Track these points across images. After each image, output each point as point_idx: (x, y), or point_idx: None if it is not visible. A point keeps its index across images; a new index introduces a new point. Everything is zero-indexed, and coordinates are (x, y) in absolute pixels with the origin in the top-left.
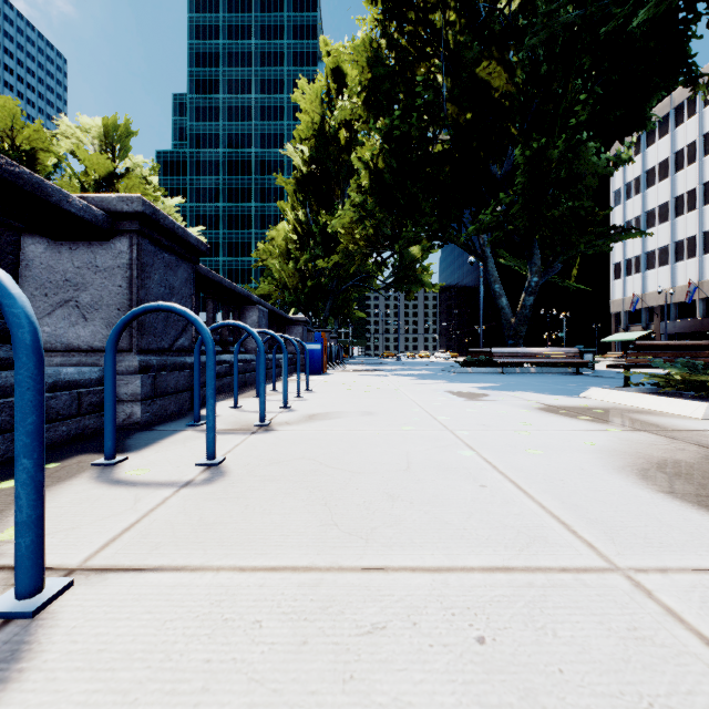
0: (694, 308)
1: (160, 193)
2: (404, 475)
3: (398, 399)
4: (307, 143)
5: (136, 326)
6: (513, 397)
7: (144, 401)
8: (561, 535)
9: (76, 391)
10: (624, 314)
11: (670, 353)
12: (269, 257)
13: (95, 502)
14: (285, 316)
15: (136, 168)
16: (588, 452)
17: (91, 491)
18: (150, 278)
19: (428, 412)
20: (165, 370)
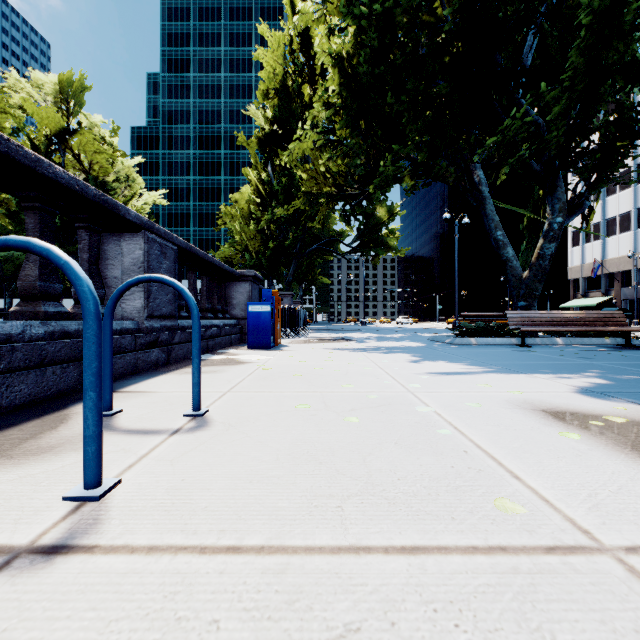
0: None
1: (118, 154)
2: None
3: (515, 523)
4: (270, 102)
5: None
6: None
7: None
8: None
9: None
10: (582, 280)
11: None
12: (232, 221)
13: None
14: (220, 265)
15: (94, 128)
16: None
17: None
18: None
19: None
20: None
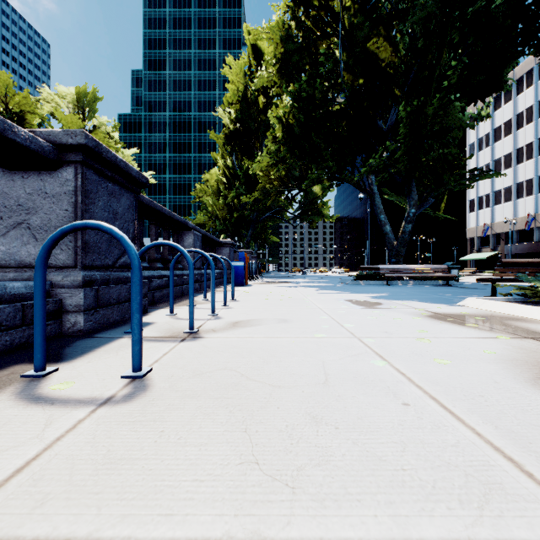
0: (531, 234)
1: (120, 145)
2: (324, 390)
3: (307, 307)
4: (233, 107)
5: (81, 245)
6: (403, 305)
7: (87, 311)
8: (517, 480)
9: (21, 304)
10: (477, 238)
11: (530, 269)
12: (204, 195)
13: (2, 427)
14: (215, 239)
15: (102, 126)
16: (492, 362)
17: (5, 411)
18: (94, 204)
19: (334, 320)
20: (108, 284)
